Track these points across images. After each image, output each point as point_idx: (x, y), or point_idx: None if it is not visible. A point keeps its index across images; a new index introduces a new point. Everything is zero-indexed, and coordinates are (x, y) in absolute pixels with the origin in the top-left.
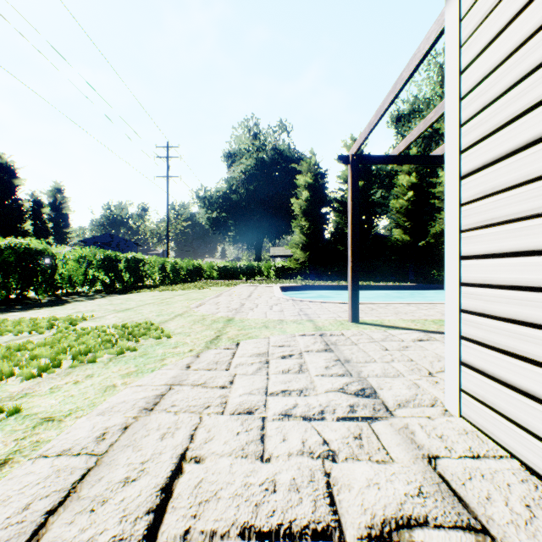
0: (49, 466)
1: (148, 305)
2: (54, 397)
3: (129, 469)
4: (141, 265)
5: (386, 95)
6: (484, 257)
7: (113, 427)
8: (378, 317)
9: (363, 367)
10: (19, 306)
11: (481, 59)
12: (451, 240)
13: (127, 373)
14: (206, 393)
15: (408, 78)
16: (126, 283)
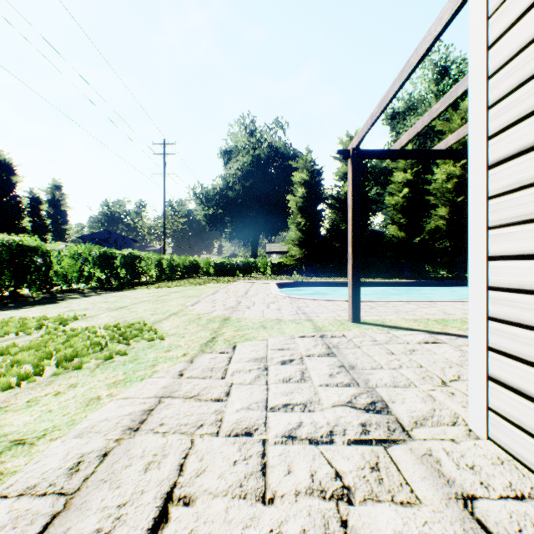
0: (8, 510)
1: (143, 303)
2: (30, 413)
3: (103, 515)
4: (138, 262)
5: (391, 84)
6: (521, 258)
7: (91, 453)
8: (379, 316)
9: (370, 375)
10: (12, 305)
11: (516, 29)
12: (477, 238)
13: (114, 381)
14: (199, 407)
15: (417, 64)
16: (122, 279)
